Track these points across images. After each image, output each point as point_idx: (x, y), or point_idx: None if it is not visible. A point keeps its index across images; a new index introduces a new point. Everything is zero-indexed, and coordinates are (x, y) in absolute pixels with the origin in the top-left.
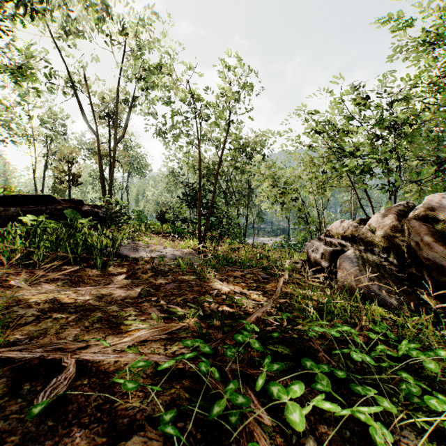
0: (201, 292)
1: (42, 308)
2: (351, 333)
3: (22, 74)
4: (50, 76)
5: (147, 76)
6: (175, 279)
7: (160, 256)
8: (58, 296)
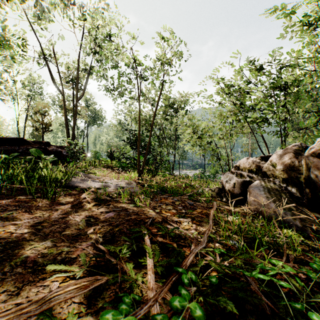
0: (137, 221)
1: None
2: (291, 274)
3: None
4: (22, 45)
5: (100, 50)
6: (116, 208)
7: (106, 186)
8: None
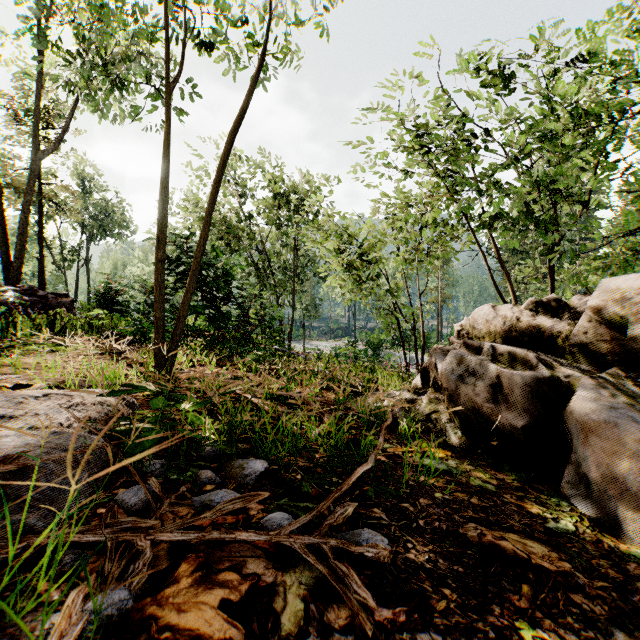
0: None
1: None
2: None
3: None
4: None
5: None
6: None
7: None
8: None
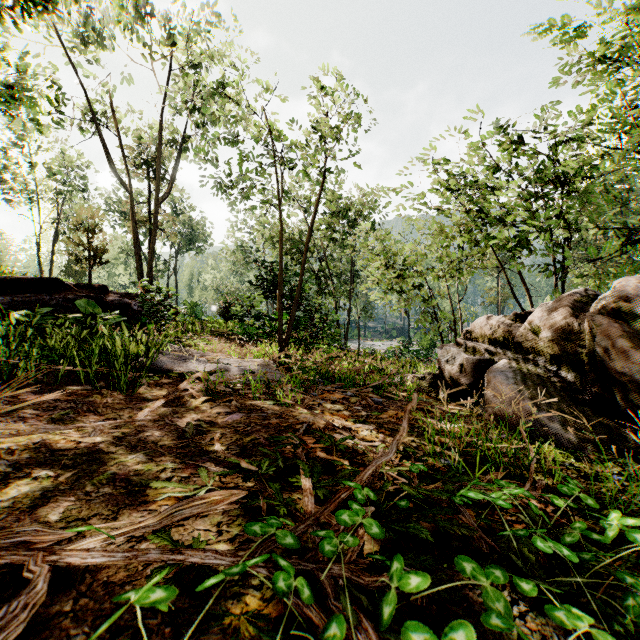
0: (282, 427)
1: (18, 459)
2: (525, 498)
3: (14, 97)
4: (57, 100)
5: (204, 105)
6: (242, 406)
7: (220, 369)
8: (49, 437)
